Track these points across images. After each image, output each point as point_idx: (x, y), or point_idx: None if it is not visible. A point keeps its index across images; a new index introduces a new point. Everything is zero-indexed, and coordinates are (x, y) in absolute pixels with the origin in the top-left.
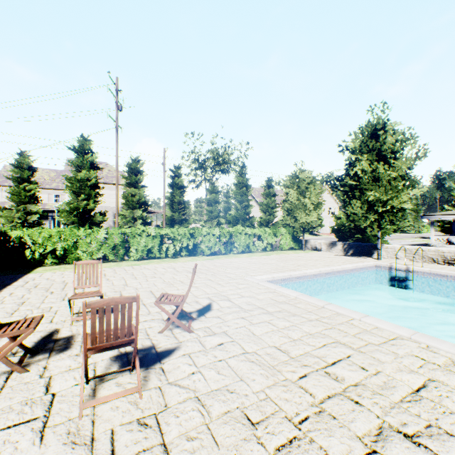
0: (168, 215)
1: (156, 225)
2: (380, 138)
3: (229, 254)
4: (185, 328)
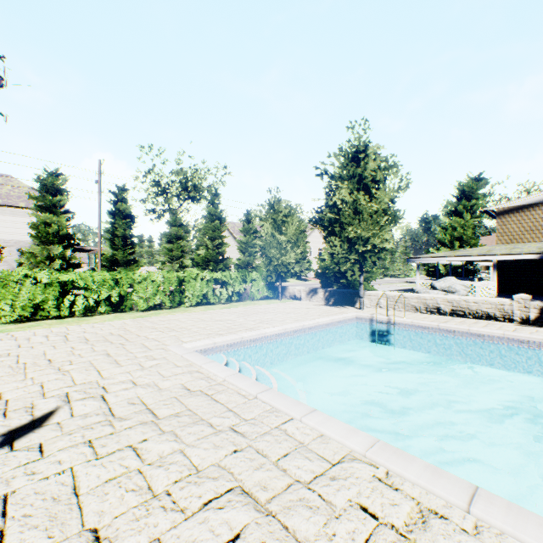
0: (107, 253)
1: (93, 268)
2: (362, 163)
3: (178, 308)
4: None
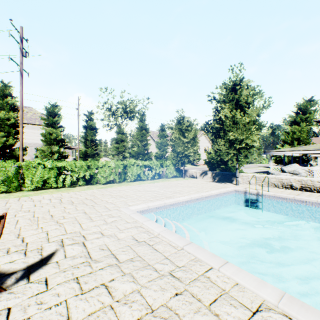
0: (82, 150)
1: (74, 158)
2: (238, 92)
3: (123, 182)
4: None
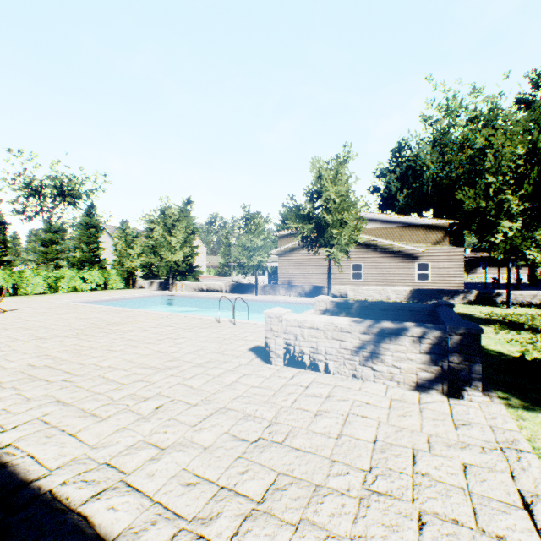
0: None
1: None
2: (168, 217)
3: (55, 294)
4: (1, 311)
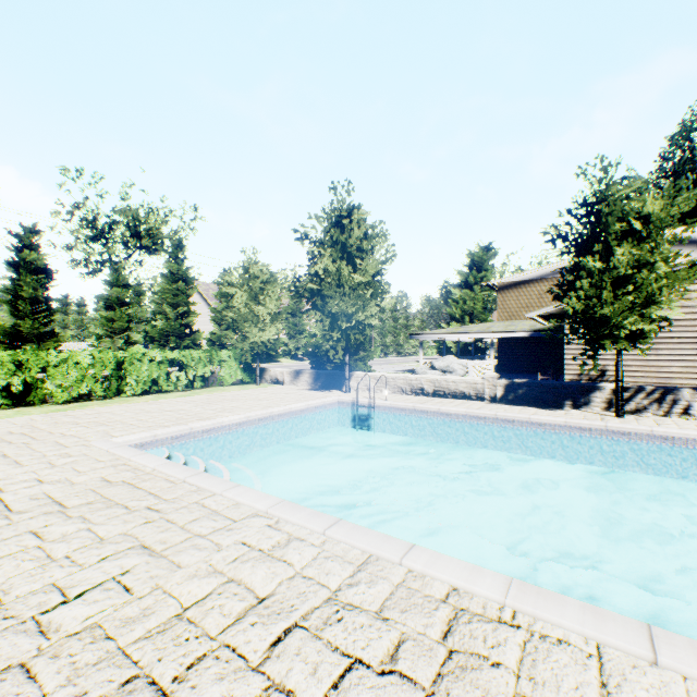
0: (5, 323)
1: None
2: (346, 230)
3: (115, 398)
4: None
